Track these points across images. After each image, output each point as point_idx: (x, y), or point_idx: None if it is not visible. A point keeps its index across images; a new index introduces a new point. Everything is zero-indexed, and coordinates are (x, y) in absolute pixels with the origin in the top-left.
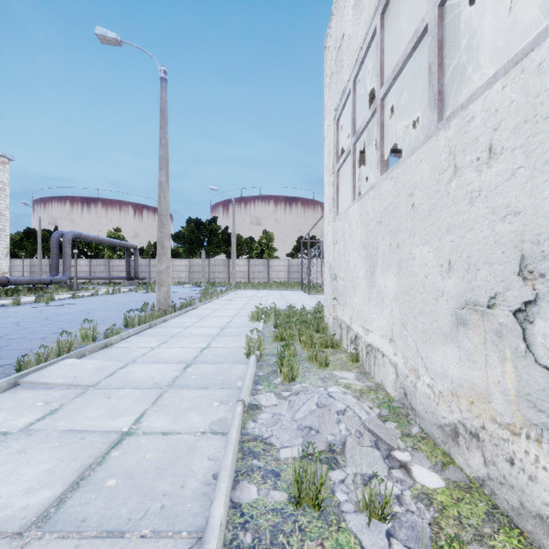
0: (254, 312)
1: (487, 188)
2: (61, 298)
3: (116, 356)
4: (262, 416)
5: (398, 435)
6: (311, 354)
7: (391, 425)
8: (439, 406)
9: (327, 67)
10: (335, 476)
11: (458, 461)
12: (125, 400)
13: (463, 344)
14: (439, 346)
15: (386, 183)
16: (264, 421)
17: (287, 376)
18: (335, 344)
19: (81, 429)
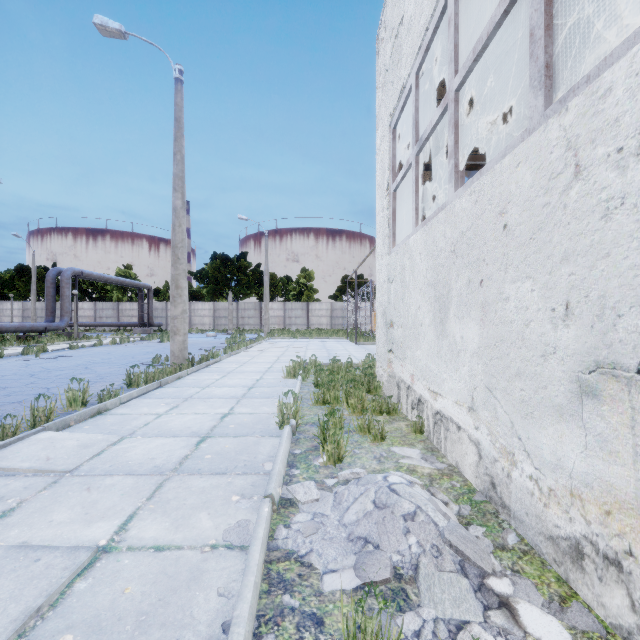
0: (290, 367)
1: (638, 192)
2: (55, 349)
3: (110, 426)
4: (297, 518)
5: (489, 548)
6: (363, 424)
7: (477, 532)
8: (549, 508)
9: (380, 64)
10: (407, 625)
11: (583, 593)
12: (111, 493)
13: (592, 424)
14: (549, 423)
15: (463, 200)
16: (301, 526)
17: (332, 455)
18: (392, 409)
19: (39, 542)
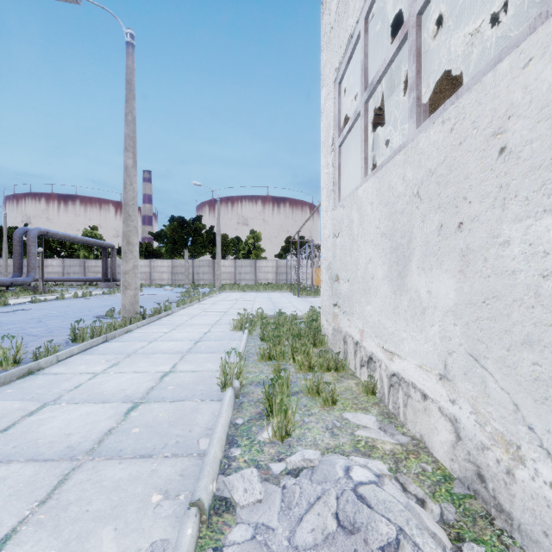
0: (237, 320)
1: None
2: (17, 303)
3: (35, 390)
4: (233, 535)
5: None
6: (311, 385)
7: None
8: None
9: (324, 25)
10: None
11: None
12: None
13: None
14: None
15: (431, 132)
16: None
17: (279, 429)
18: (340, 365)
19: None
